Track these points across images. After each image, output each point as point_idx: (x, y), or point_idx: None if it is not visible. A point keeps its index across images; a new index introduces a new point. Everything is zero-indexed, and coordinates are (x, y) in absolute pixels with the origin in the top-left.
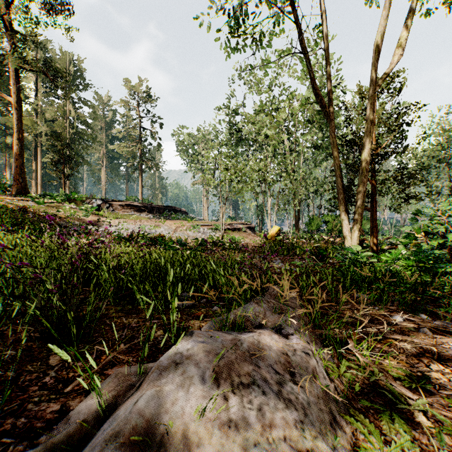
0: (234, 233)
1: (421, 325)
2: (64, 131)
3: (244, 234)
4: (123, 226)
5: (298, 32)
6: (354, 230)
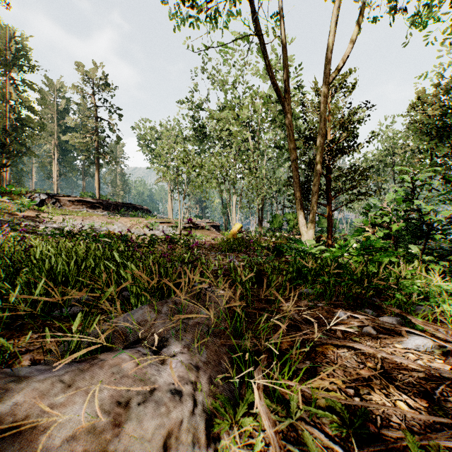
0: (197, 231)
1: (365, 323)
2: (4, 116)
3: (207, 232)
4: (69, 223)
5: (252, 14)
6: (309, 225)
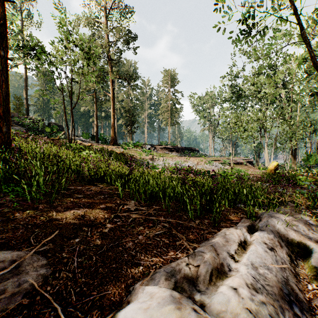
0: (238, 166)
1: None
2: (127, 106)
3: (245, 167)
4: (166, 161)
5: (299, 29)
6: None
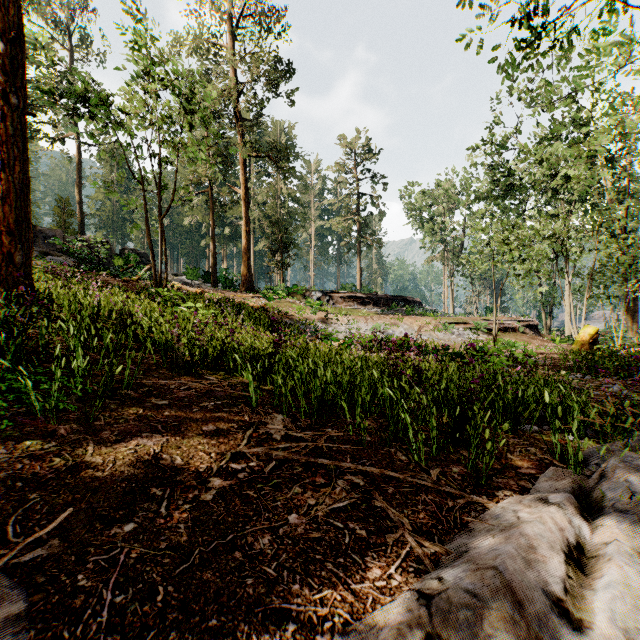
0: (507, 335)
1: None
2: (275, 213)
3: (522, 336)
4: (354, 325)
5: None
6: None
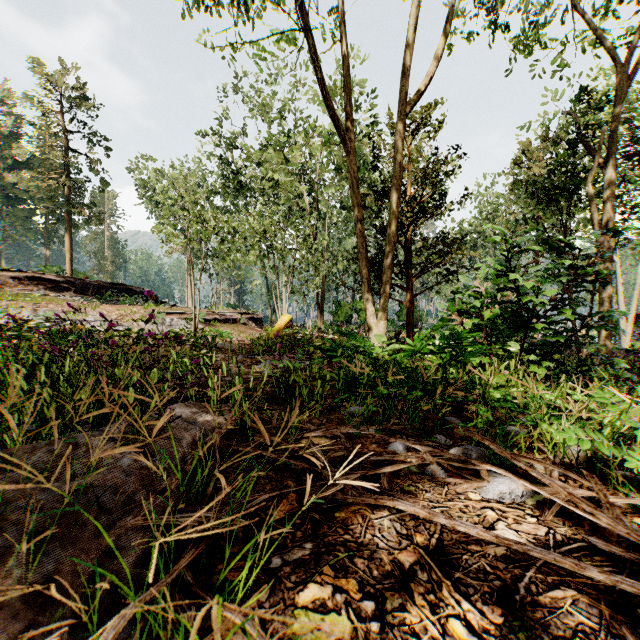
0: (226, 326)
1: (427, 460)
2: None
3: (241, 327)
4: (7, 312)
5: None
6: (379, 314)
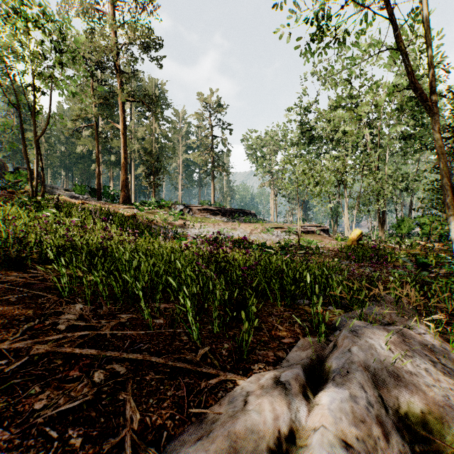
0: (308, 236)
1: None
2: (151, 147)
3: (318, 237)
4: (205, 229)
5: (393, 28)
6: None
